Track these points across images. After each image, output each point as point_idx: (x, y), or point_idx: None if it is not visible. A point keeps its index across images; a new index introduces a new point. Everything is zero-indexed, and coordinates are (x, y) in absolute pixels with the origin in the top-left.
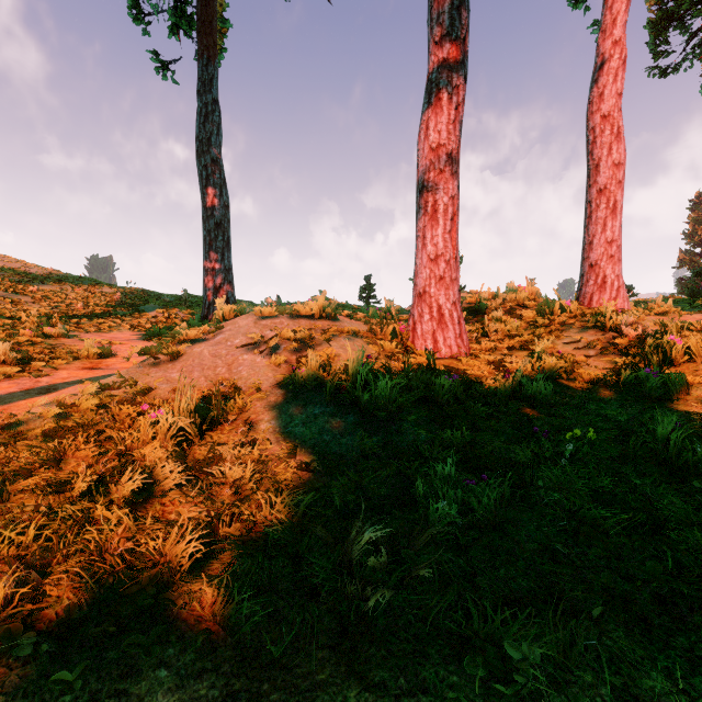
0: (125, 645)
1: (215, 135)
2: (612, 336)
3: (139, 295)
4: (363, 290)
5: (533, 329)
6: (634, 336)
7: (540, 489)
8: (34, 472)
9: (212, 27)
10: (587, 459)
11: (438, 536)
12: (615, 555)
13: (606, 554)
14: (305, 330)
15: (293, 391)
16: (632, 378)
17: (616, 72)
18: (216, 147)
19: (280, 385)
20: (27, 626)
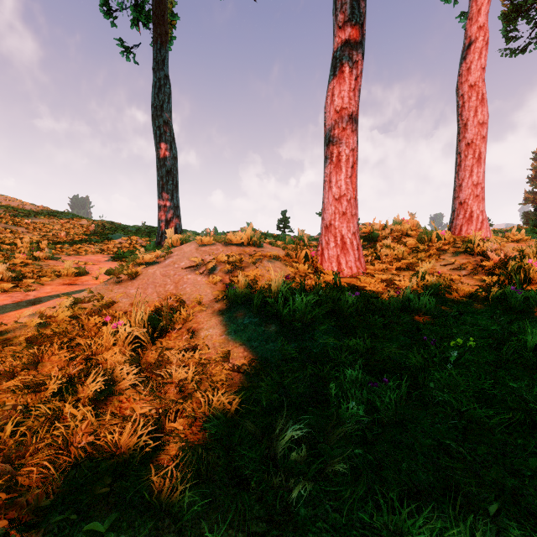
0: (83, 533)
1: (166, 103)
2: (480, 259)
3: (109, 226)
4: (280, 222)
5: (416, 254)
6: (498, 259)
7: (431, 390)
8: (16, 373)
9: (164, 20)
10: (468, 363)
11: (348, 432)
12: (500, 451)
13: (493, 451)
14: (236, 255)
15: (227, 304)
16: (499, 295)
17: (481, 51)
18: (167, 112)
19: (216, 300)
20: (1, 514)
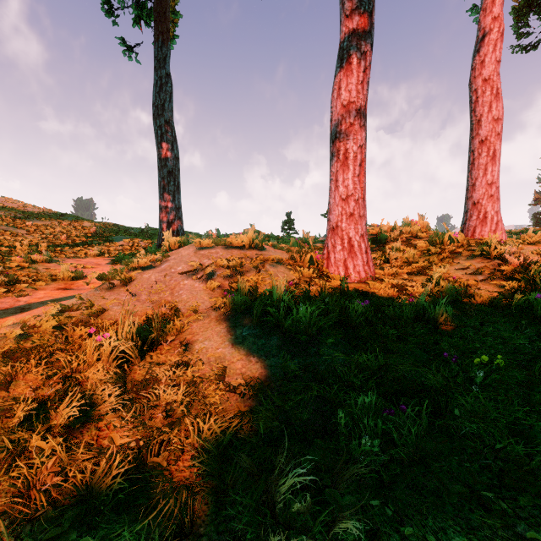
0: None
1: (168, 102)
2: (497, 263)
3: (111, 228)
4: (285, 223)
5: (427, 257)
6: (517, 263)
7: (457, 419)
8: None
9: (165, 17)
10: (494, 383)
11: (361, 473)
12: None
13: (539, 503)
14: (236, 259)
15: (225, 313)
16: (522, 303)
17: (496, 43)
18: (169, 111)
19: (214, 308)
20: None
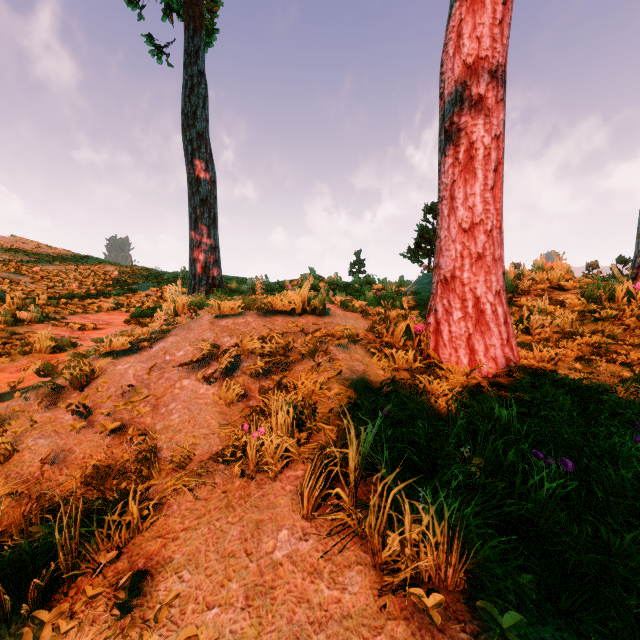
0: None
1: (201, 108)
2: None
3: (140, 273)
4: (353, 265)
5: (597, 325)
6: None
7: None
8: None
9: None
10: None
11: None
12: None
13: None
14: (278, 338)
15: (243, 471)
16: None
17: None
18: (202, 121)
19: (224, 451)
20: None
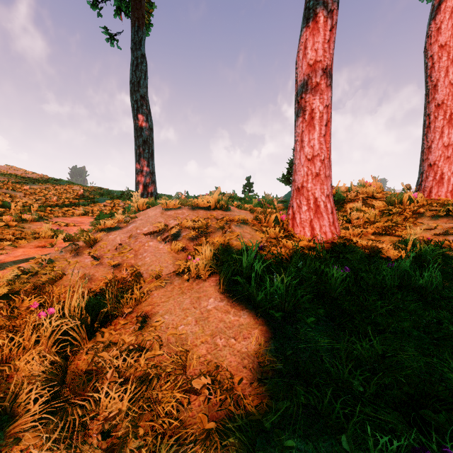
0: None
1: (143, 79)
2: None
3: (97, 191)
4: (245, 186)
5: (389, 217)
6: None
7: None
8: None
9: (141, 5)
10: None
11: None
12: None
13: None
14: (202, 220)
15: (188, 279)
16: None
17: (452, 10)
18: (144, 88)
19: (177, 273)
20: None
